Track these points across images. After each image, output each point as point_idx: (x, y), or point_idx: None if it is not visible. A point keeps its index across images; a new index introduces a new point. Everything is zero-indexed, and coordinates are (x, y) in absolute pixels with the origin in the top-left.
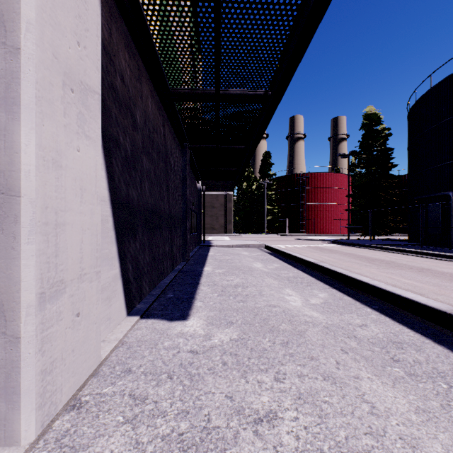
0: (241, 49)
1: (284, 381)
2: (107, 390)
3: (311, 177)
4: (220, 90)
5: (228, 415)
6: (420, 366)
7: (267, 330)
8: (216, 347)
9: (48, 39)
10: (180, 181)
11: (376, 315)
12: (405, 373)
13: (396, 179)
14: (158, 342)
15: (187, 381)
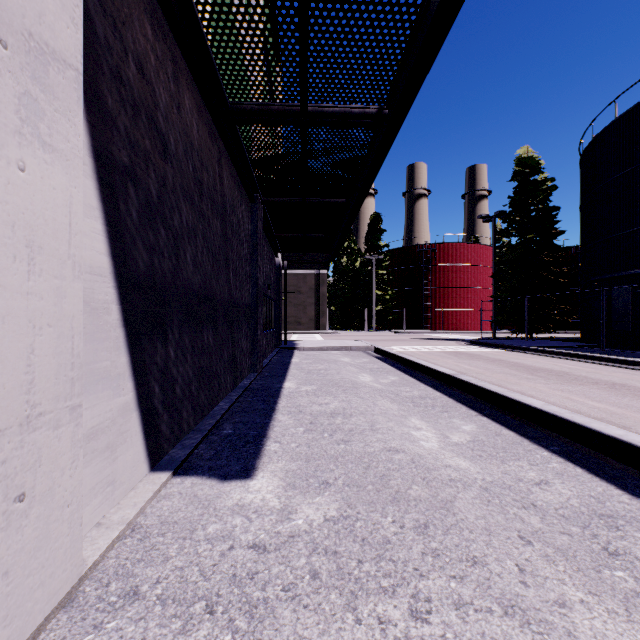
0: (341, 32)
1: (430, 620)
2: None
3: (438, 249)
4: (308, 107)
5: None
6: None
7: (388, 498)
8: (299, 537)
9: None
10: (247, 251)
11: (559, 463)
12: (636, 581)
13: (562, 252)
14: (198, 526)
15: (242, 619)
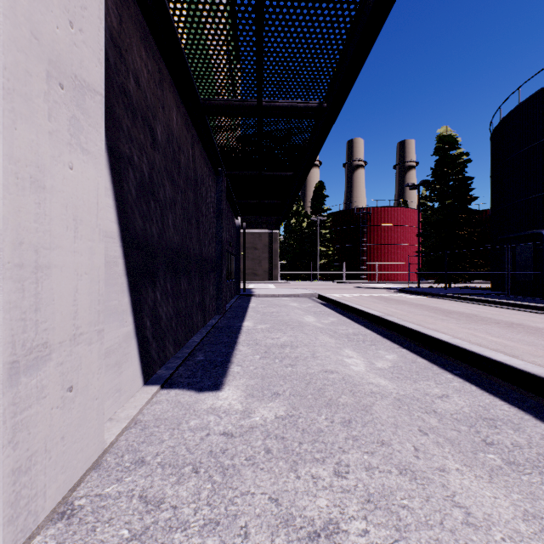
0: (289, 47)
1: (348, 476)
2: (110, 489)
3: (373, 212)
4: (263, 102)
5: (273, 528)
6: (520, 451)
7: (323, 404)
8: (257, 428)
9: (23, 10)
10: (213, 216)
11: (459, 382)
12: (502, 461)
13: (476, 214)
14: (182, 421)
15: (218, 476)
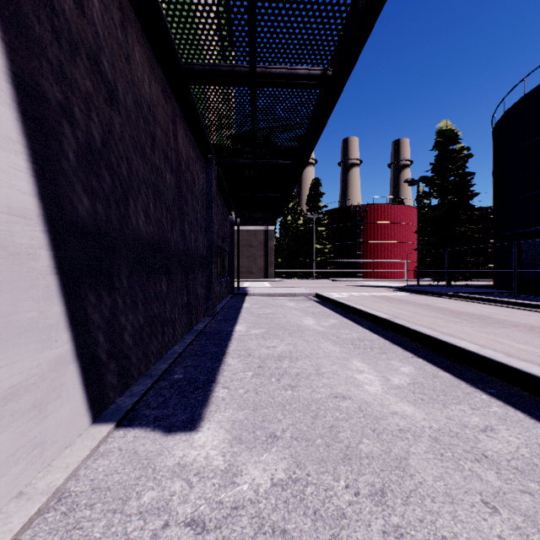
0: None
1: None
2: None
3: (369, 209)
4: (257, 68)
5: None
6: None
7: (338, 455)
8: (243, 509)
9: None
10: (202, 207)
11: (499, 407)
12: None
13: (477, 211)
14: (132, 494)
15: None
